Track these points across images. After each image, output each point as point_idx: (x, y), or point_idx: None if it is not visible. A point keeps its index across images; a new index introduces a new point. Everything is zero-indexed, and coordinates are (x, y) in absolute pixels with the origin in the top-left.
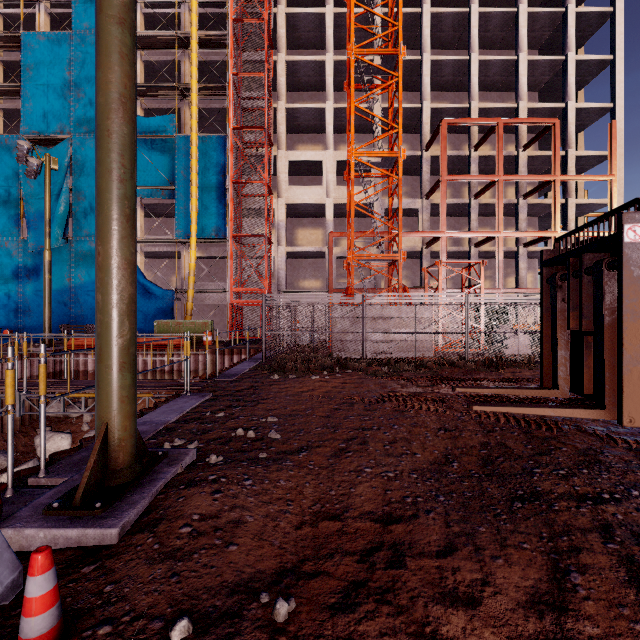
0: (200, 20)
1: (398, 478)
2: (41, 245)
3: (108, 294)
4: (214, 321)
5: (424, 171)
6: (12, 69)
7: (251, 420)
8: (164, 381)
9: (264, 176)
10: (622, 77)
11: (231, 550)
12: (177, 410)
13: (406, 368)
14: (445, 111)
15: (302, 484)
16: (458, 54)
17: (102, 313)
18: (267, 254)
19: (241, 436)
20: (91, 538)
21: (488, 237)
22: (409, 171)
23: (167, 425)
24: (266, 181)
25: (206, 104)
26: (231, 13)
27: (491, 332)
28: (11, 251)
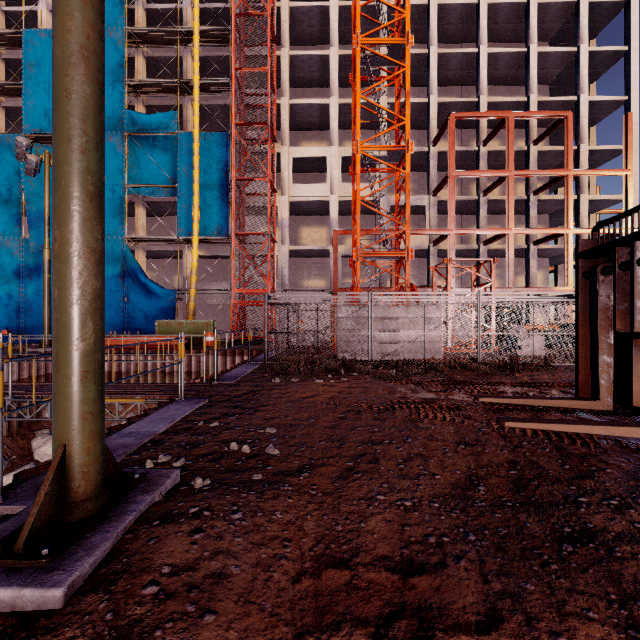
0: (203, 15)
1: (417, 508)
2: (42, 244)
3: (66, 288)
4: (217, 321)
5: (431, 167)
6: (14, 67)
7: (247, 431)
8: (159, 385)
9: (267, 173)
10: (637, 68)
11: (206, 622)
12: (167, 419)
13: (415, 371)
14: (453, 105)
15: (302, 516)
16: (466, 47)
17: (59, 311)
18: (270, 253)
19: (235, 451)
20: (28, 601)
21: (498, 234)
22: (415, 168)
23: (154, 437)
24: (269, 178)
25: (209, 101)
26: (234, 7)
27: (505, 333)
28: (12, 250)
